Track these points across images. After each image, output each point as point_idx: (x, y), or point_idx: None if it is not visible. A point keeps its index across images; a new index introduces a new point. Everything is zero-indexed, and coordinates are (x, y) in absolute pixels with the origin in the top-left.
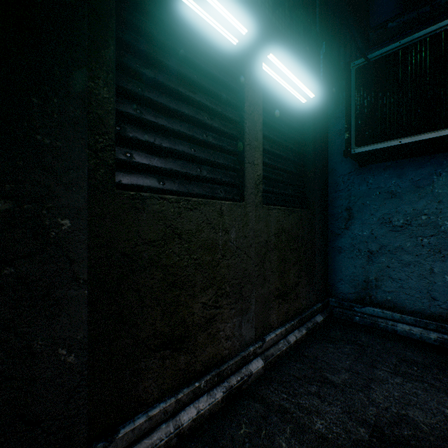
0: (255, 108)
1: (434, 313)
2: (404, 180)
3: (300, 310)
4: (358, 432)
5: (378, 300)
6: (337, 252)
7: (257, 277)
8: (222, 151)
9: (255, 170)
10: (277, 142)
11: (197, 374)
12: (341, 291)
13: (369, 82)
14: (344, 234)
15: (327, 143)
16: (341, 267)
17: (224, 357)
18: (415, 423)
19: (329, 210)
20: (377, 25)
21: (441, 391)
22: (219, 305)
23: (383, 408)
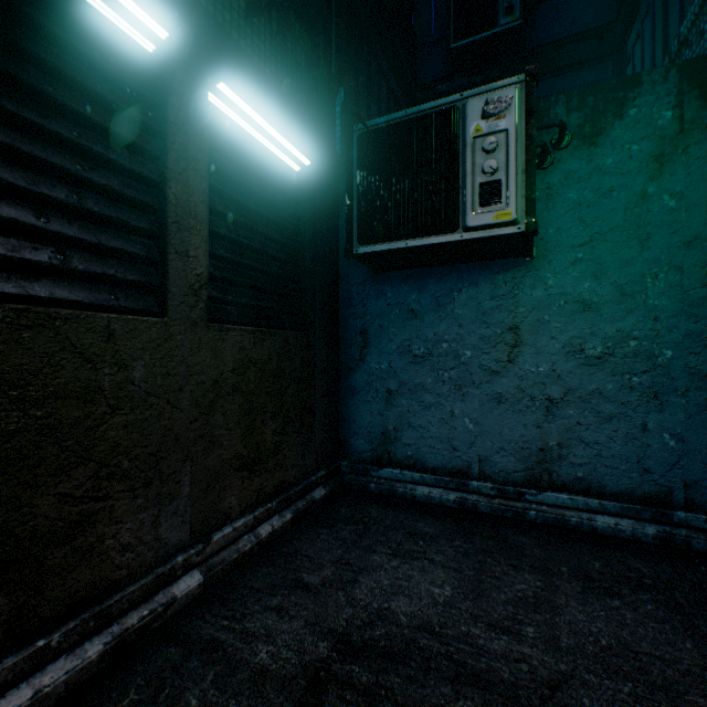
0: (191, 164)
1: (455, 468)
2: (426, 296)
3: (287, 484)
4: (316, 650)
5: (398, 458)
6: (350, 394)
7: (195, 440)
8: (121, 228)
9: (192, 266)
10: (244, 225)
11: (45, 625)
12: (356, 450)
13: (374, 157)
14: (358, 369)
15: (337, 236)
16: (355, 415)
17: (117, 582)
18: (394, 617)
19: (340, 333)
20: (425, 84)
21: (439, 567)
22: (104, 494)
23: (363, 606)
